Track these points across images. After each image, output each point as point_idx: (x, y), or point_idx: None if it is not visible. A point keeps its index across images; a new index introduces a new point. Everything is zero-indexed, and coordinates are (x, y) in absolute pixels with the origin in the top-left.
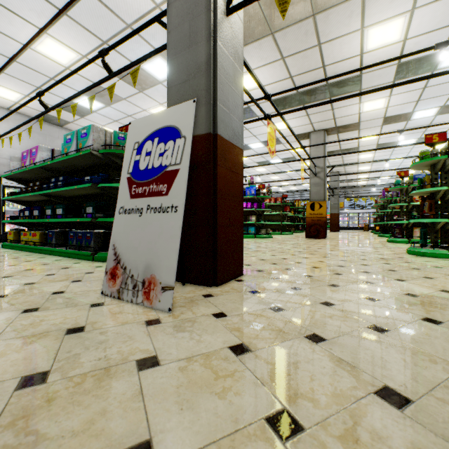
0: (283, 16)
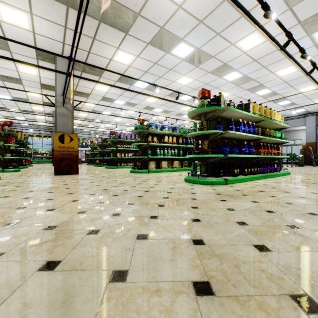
0: None
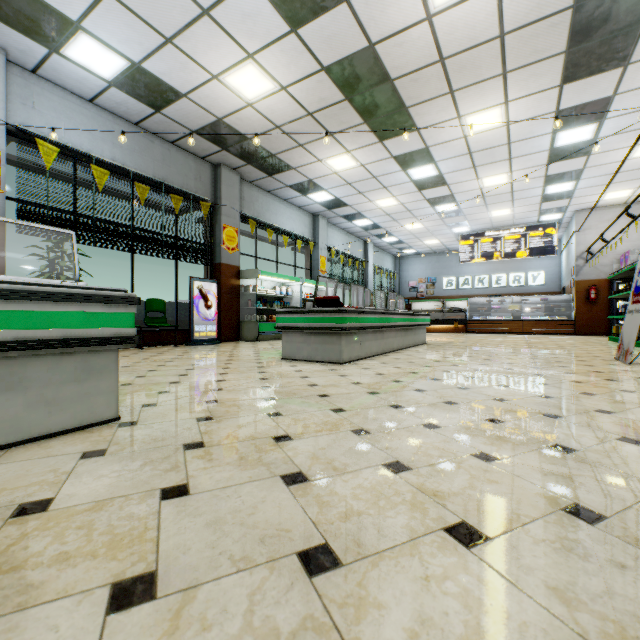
0: None
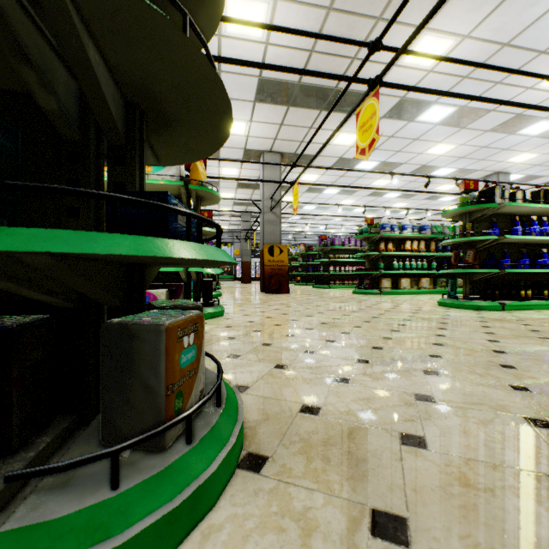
0: None
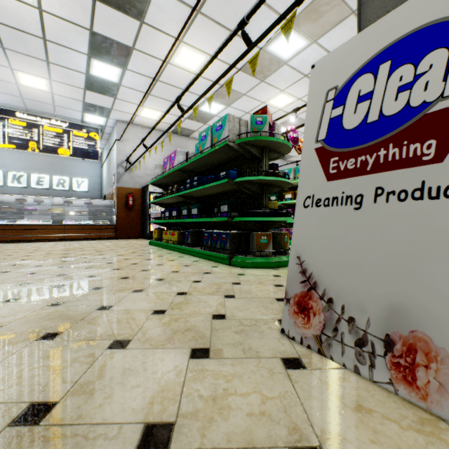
0: None
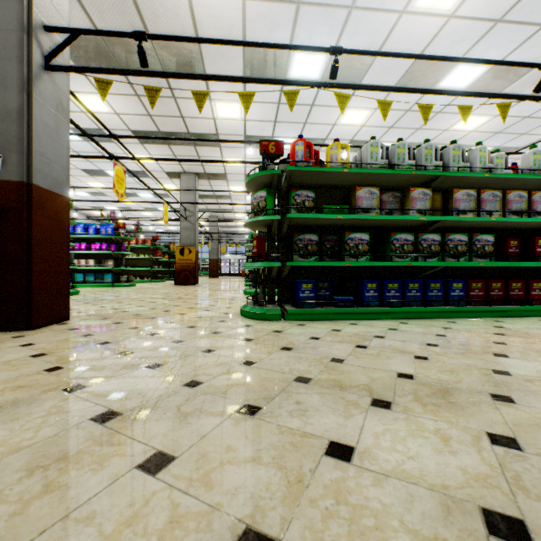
0: (103, 100)
